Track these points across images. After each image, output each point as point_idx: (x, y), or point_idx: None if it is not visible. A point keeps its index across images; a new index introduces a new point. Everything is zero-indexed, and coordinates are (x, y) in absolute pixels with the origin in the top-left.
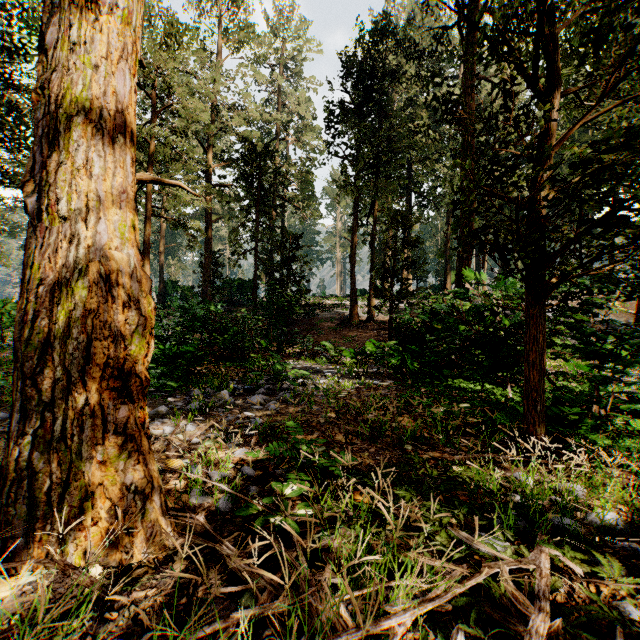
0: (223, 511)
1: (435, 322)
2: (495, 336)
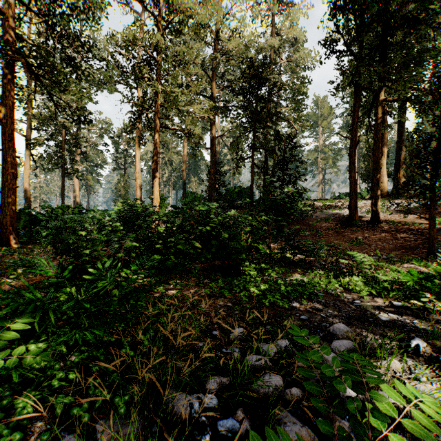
0: None
1: None
2: None
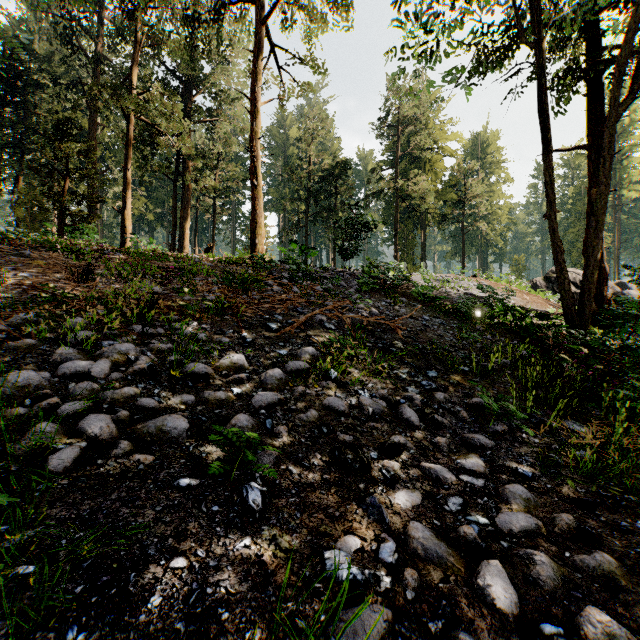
0: None
1: None
2: None
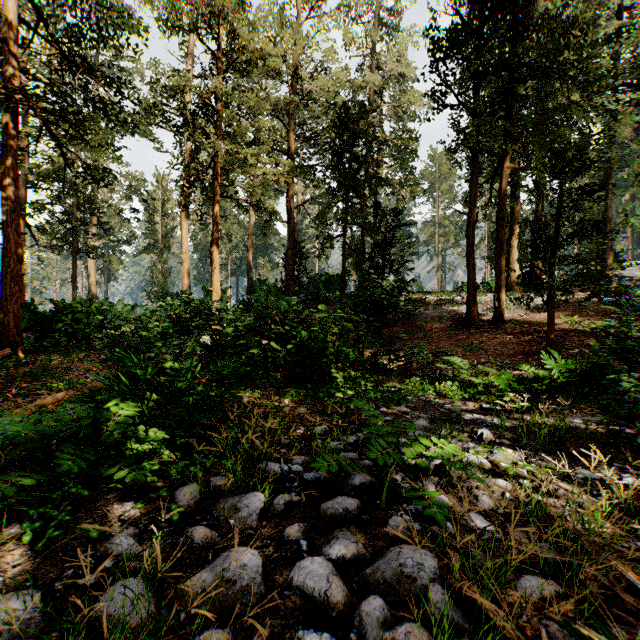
0: None
1: None
2: None
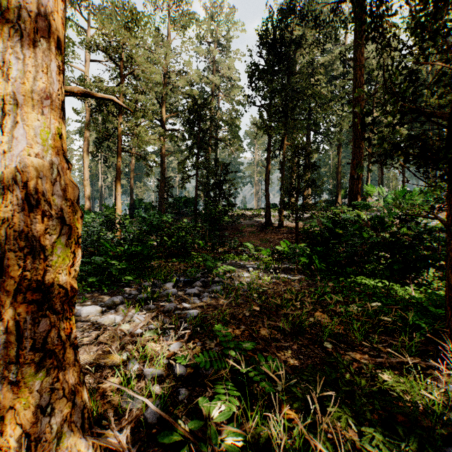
0: (150, 422)
1: (336, 228)
2: (400, 241)
